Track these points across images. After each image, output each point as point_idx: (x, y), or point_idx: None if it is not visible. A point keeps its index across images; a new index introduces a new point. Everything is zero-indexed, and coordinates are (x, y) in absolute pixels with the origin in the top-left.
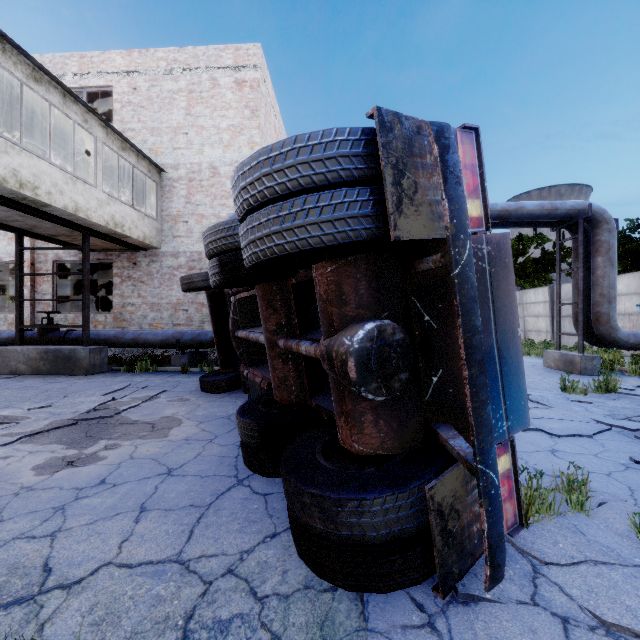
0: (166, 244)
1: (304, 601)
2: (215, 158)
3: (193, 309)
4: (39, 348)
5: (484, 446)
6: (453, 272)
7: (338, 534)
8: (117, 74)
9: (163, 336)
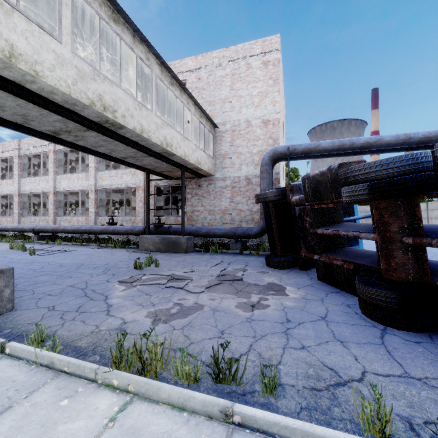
0: (218, 173)
1: None
2: (249, 115)
3: (235, 213)
4: (160, 236)
5: None
6: None
7: None
8: (189, 72)
9: (224, 230)
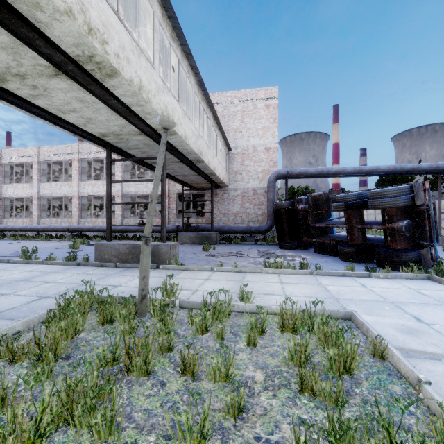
0: (231, 185)
1: (395, 272)
2: (255, 143)
3: (244, 216)
4: (195, 233)
5: (434, 240)
6: (430, 212)
7: (401, 260)
8: None
9: (242, 228)
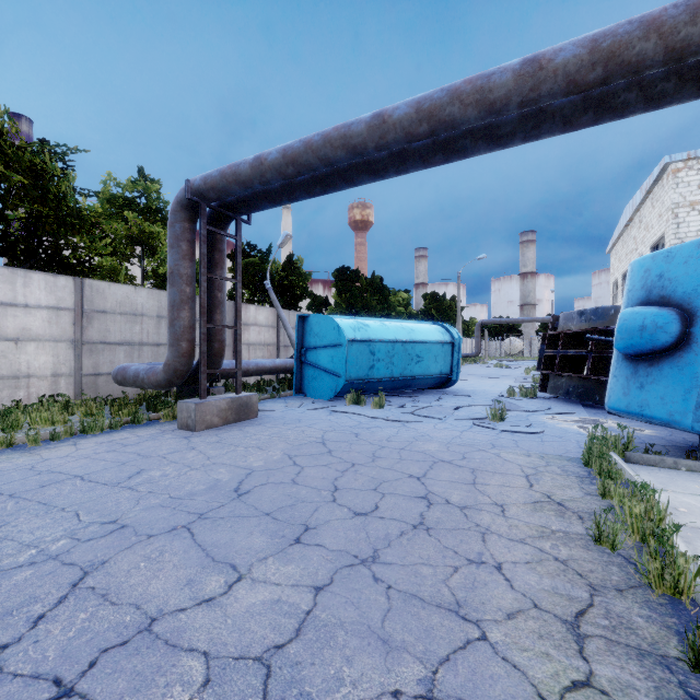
0: None
1: None
2: None
3: None
4: None
5: None
6: None
7: None
8: None
9: None
